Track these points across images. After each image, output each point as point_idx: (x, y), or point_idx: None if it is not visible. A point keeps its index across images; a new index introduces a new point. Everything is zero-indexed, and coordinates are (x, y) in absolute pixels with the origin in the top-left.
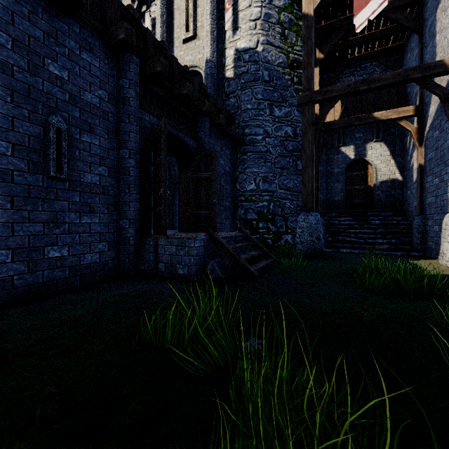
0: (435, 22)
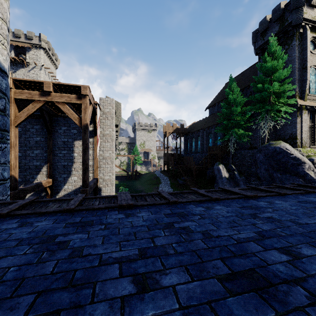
0: (73, 144)
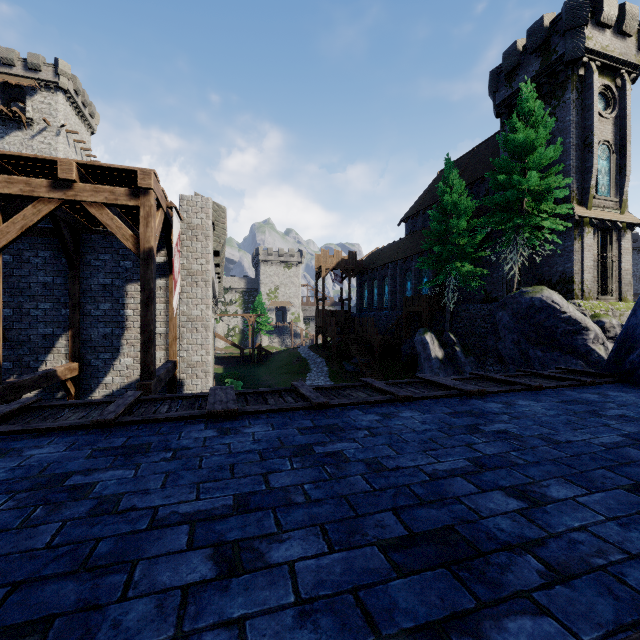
0: (124, 291)
